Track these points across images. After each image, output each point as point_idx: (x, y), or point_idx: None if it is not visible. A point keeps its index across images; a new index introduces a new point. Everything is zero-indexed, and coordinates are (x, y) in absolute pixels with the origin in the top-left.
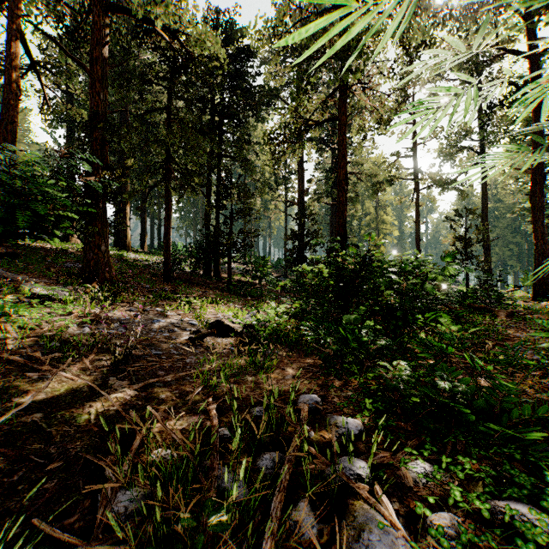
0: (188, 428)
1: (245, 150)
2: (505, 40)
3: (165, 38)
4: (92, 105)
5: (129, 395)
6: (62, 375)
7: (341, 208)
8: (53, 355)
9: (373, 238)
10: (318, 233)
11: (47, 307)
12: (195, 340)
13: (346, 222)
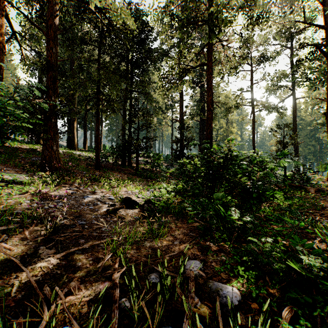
0: (94, 299)
1: (147, 87)
2: (309, 18)
3: (95, 13)
4: (47, 56)
5: (52, 263)
6: (2, 246)
7: (209, 121)
8: (0, 228)
9: (232, 141)
10: (192, 139)
11: (12, 188)
12: (110, 213)
13: (212, 131)
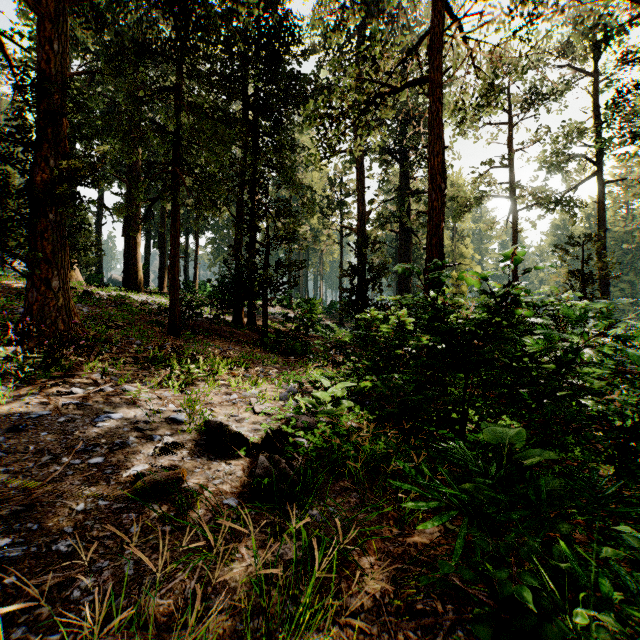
0: None
1: (288, 156)
2: None
3: None
4: (39, 60)
5: None
6: None
7: (436, 217)
8: None
9: (519, 260)
10: (385, 268)
11: None
12: (137, 494)
13: (442, 241)
